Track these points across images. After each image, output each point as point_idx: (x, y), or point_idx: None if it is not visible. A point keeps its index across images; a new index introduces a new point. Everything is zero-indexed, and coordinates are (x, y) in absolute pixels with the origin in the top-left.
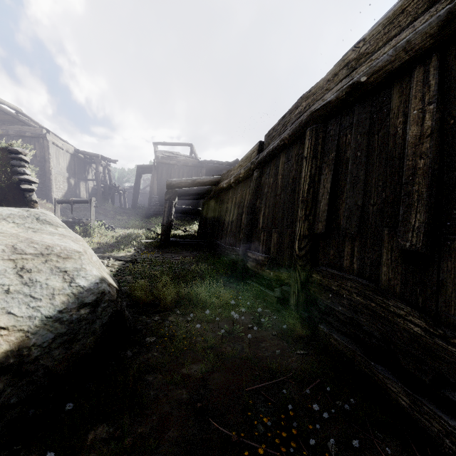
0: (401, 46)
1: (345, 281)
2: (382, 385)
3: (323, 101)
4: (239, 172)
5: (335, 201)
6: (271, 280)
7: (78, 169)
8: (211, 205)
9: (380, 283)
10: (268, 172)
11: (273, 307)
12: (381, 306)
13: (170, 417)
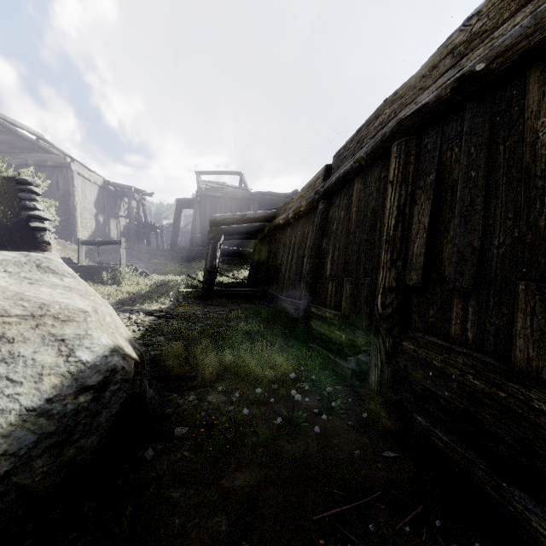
0: (545, 10)
1: (455, 355)
2: (523, 522)
3: (417, 104)
4: (299, 204)
5: (435, 241)
6: (343, 345)
7: (108, 204)
8: (264, 246)
9: (512, 363)
10: (338, 204)
11: (347, 382)
12: (517, 398)
13: None
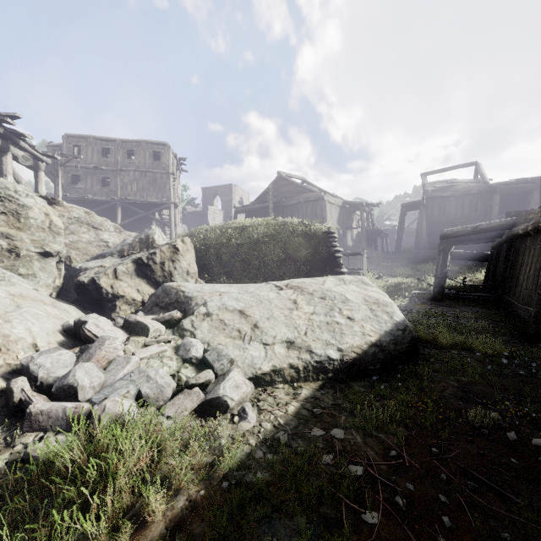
0: None
1: None
2: None
3: None
4: (537, 219)
5: None
6: None
7: (345, 219)
8: (502, 252)
9: None
10: None
11: None
12: None
13: (447, 388)
